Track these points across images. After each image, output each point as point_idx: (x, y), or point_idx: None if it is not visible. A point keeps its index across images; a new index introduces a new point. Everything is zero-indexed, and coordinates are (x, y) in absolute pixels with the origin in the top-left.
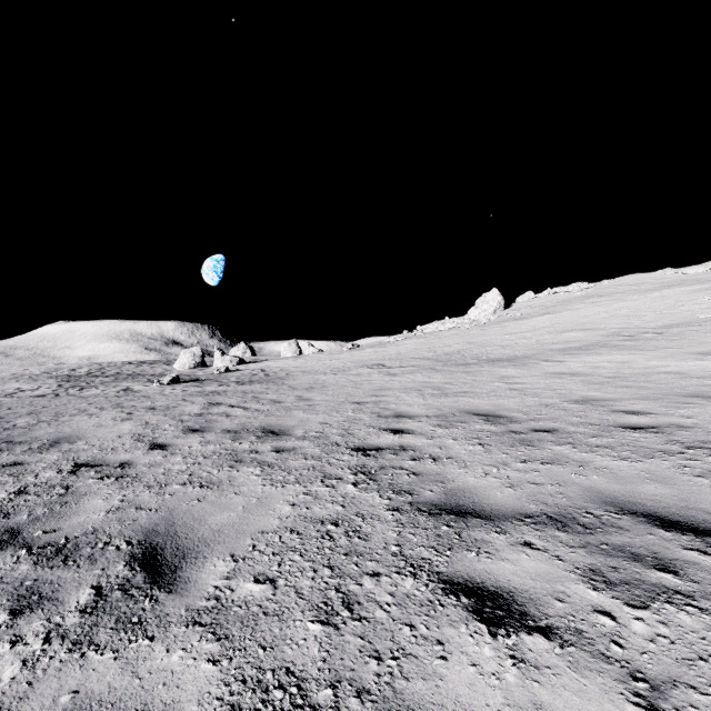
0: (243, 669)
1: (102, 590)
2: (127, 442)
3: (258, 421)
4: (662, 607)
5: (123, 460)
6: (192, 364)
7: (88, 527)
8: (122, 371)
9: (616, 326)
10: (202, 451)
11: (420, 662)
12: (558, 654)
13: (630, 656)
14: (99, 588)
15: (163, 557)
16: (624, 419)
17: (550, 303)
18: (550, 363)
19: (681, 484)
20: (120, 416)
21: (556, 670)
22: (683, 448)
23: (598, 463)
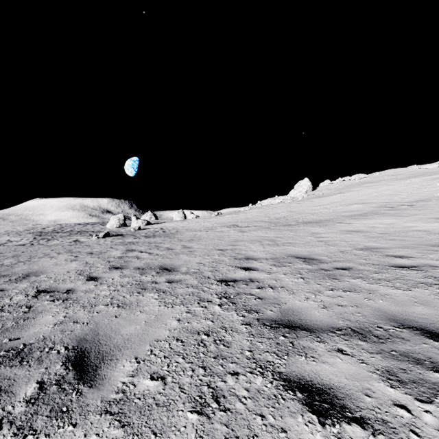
0: None
1: (44, 384)
2: (72, 276)
3: (157, 262)
4: None
5: (69, 288)
6: (118, 225)
7: (40, 336)
8: (74, 229)
9: (383, 201)
10: (120, 282)
11: None
12: None
13: None
14: (42, 383)
15: (89, 359)
16: (395, 261)
17: (341, 187)
18: (342, 224)
19: None
20: (70, 258)
21: None
22: (437, 281)
23: (381, 291)
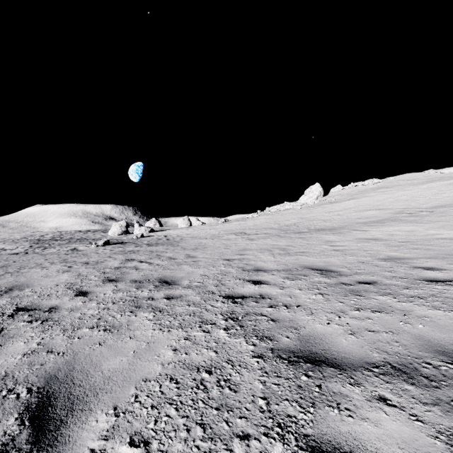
0: None
1: None
2: (60, 290)
3: (157, 273)
4: None
5: (53, 305)
6: (120, 232)
7: (1, 371)
8: (74, 237)
9: (399, 207)
10: (113, 298)
11: None
12: None
13: None
14: None
15: (54, 408)
16: (425, 274)
17: (353, 192)
18: (358, 232)
19: None
20: (63, 268)
21: None
22: None
23: (418, 312)
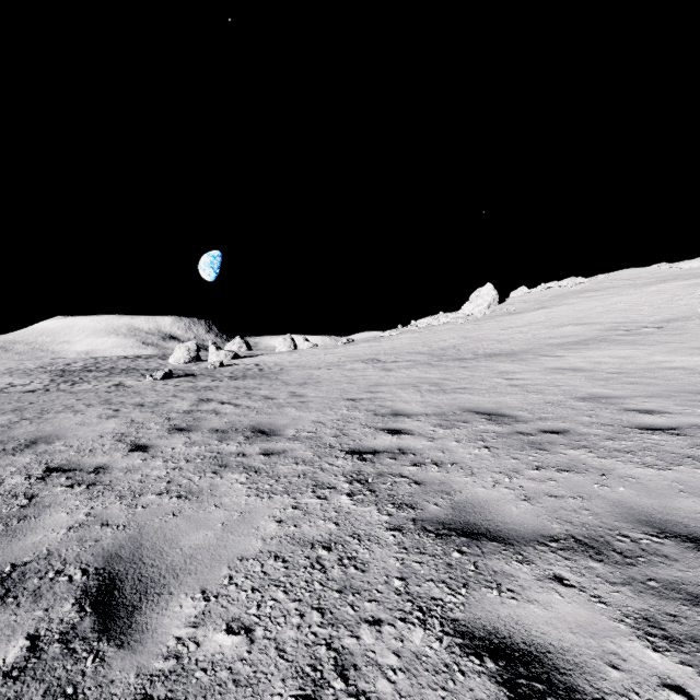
0: None
1: (39, 641)
2: (107, 443)
3: (248, 419)
4: None
5: (99, 464)
6: (187, 359)
7: (42, 549)
8: (117, 366)
9: (613, 320)
10: (186, 454)
11: None
12: None
13: None
14: (35, 638)
15: (121, 592)
16: (639, 419)
17: (545, 298)
18: (549, 358)
19: None
20: (106, 413)
21: None
22: None
23: (621, 471)
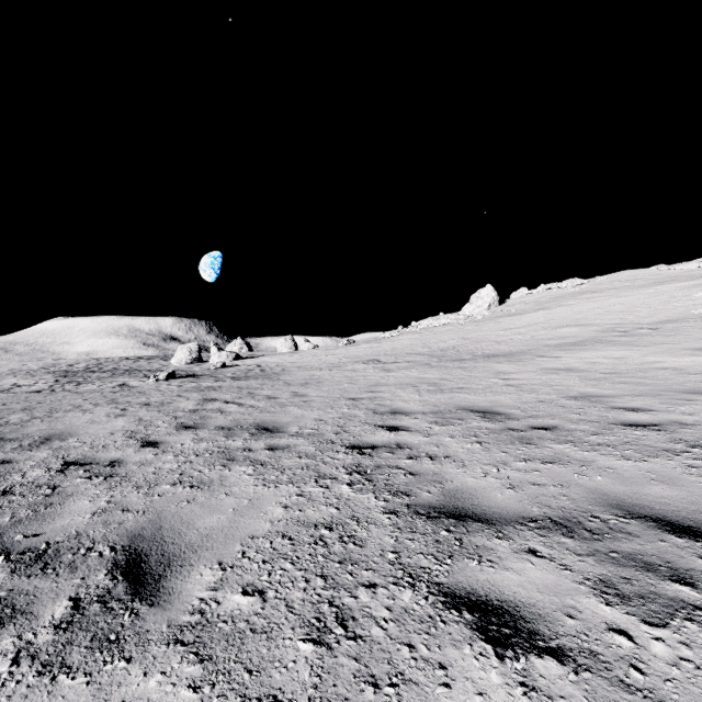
0: (227, 697)
1: (80, 602)
2: (119, 439)
3: (252, 418)
4: (683, 625)
5: (114, 458)
6: (189, 360)
7: (71, 530)
8: (119, 367)
9: (610, 321)
10: (195, 449)
11: (421, 690)
12: (572, 682)
13: (652, 683)
14: (77, 600)
15: (148, 564)
16: (624, 416)
17: (544, 299)
18: (546, 359)
19: (689, 486)
20: (114, 412)
21: (571, 701)
22: (688, 446)
23: (600, 463)
